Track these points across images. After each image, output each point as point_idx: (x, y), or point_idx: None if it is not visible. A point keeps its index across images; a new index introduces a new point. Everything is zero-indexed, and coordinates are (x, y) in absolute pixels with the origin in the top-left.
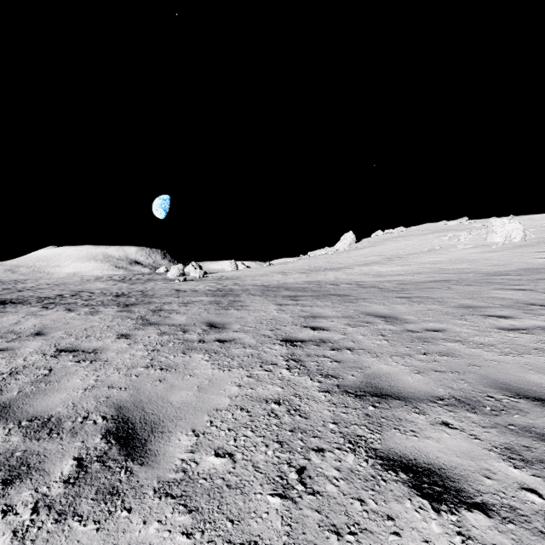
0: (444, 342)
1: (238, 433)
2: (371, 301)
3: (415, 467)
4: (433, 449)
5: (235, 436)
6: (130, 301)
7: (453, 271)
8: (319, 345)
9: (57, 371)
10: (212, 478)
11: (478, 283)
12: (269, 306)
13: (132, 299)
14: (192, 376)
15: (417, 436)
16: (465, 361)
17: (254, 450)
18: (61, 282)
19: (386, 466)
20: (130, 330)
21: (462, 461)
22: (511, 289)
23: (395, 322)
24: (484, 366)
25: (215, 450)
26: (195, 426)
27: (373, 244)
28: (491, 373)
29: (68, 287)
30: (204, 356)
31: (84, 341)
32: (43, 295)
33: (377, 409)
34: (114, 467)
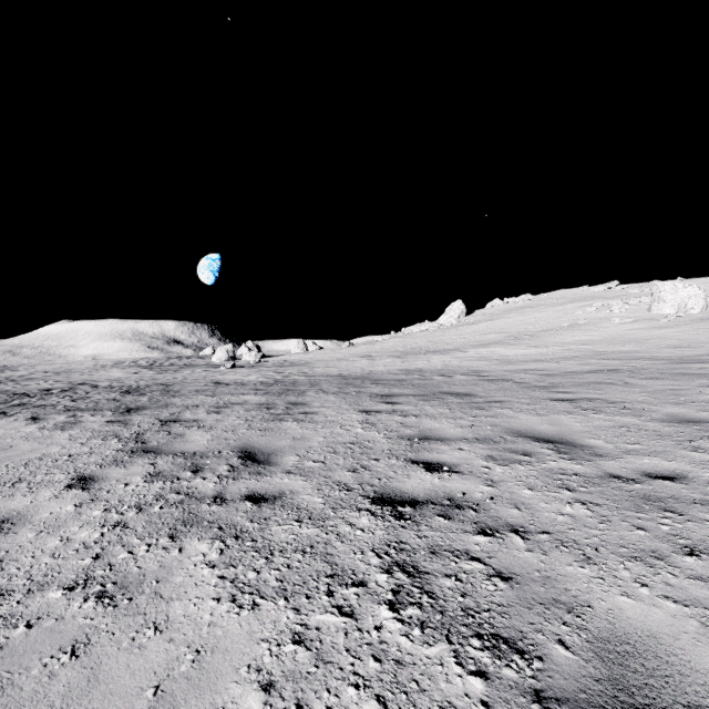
0: (708, 513)
1: None
2: (513, 406)
3: None
4: None
5: None
6: (139, 401)
7: (615, 355)
8: (450, 516)
9: None
10: None
11: (668, 376)
12: (349, 415)
13: (143, 398)
14: (157, 633)
15: None
16: None
17: None
18: (66, 369)
19: None
20: (102, 467)
21: None
22: None
23: (576, 453)
24: None
25: None
26: None
27: (490, 318)
28: None
29: (70, 376)
30: (211, 548)
31: (3, 493)
32: (24, 389)
33: None
34: None
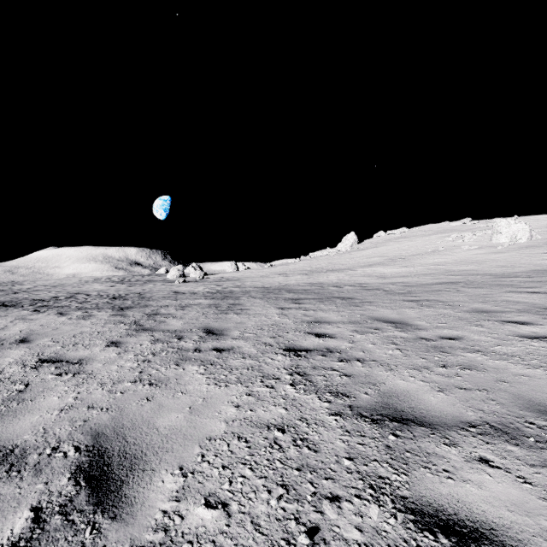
0: (463, 352)
1: (234, 471)
2: (378, 304)
3: (458, 526)
4: (475, 498)
5: (231, 476)
6: (126, 303)
7: (459, 272)
8: (326, 355)
9: (34, 386)
10: (200, 541)
11: (487, 286)
12: (270, 310)
13: (128, 302)
14: (183, 394)
15: (453, 478)
16: (491, 376)
17: (253, 497)
18: (59, 283)
19: (420, 524)
20: (122, 337)
21: (516, 517)
22: (524, 292)
23: (406, 328)
24: (514, 382)
25: (206, 498)
26: (183, 461)
27: (375, 245)
28: (524, 391)
29: (65, 289)
30: (199, 368)
31: (71, 349)
32: (38, 297)
33: (399, 438)
34: (78, 522)
